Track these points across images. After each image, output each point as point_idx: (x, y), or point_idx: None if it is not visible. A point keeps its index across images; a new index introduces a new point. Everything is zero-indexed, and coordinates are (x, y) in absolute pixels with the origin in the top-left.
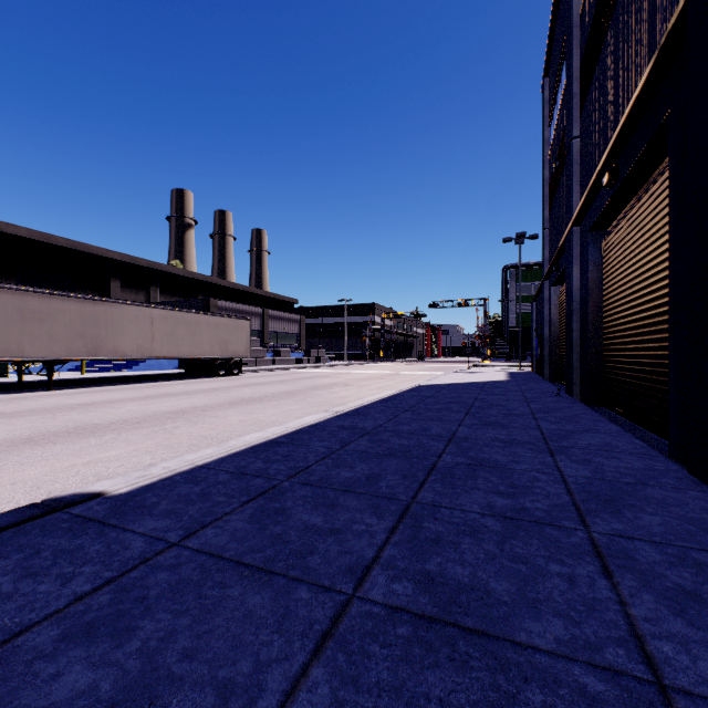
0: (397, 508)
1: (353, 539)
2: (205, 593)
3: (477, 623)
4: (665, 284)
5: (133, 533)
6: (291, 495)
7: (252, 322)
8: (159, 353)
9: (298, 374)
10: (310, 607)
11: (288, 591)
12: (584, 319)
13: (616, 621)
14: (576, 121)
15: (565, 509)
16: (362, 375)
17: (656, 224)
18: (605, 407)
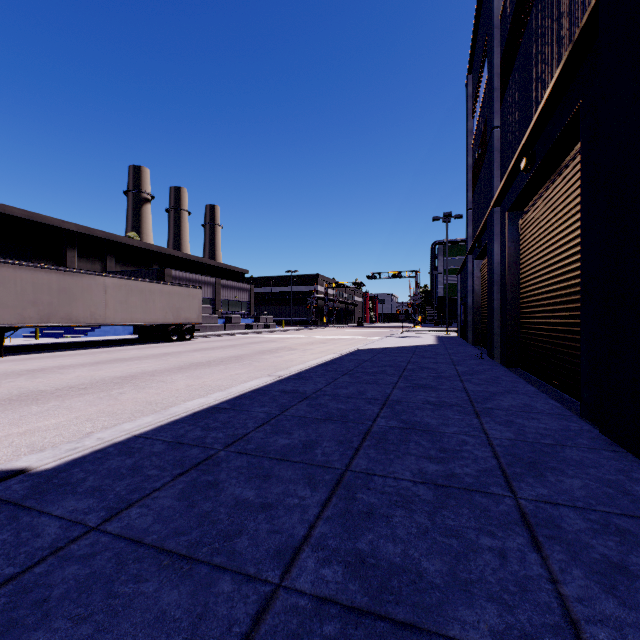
0: (331, 477)
1: (284, 515)
2: (115, 590)
3: (409, 614)
4: (576, 259)
5: (49, 517)
6: (226, 465)
7: (205, 291)
8: (113, 320)
9: (247, 339)
10: (231, 603)
11: (209, 583)
12: (504, 290)
13: (550, 603)
14: (497, 112)
15: (493, 474)
16: (306, 340)
17: (568, 204)
18: (522, 369)
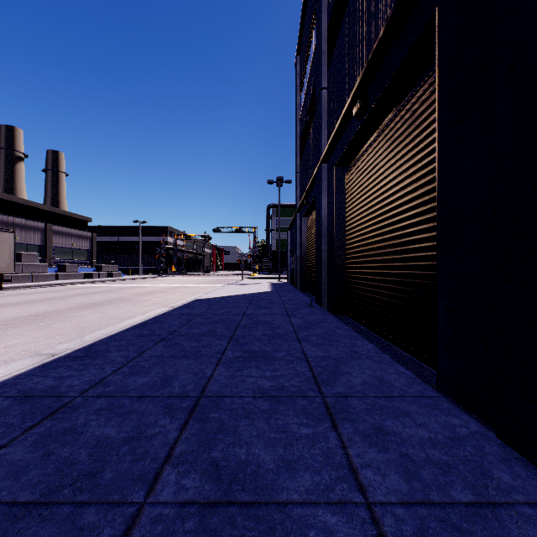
0: None
1: None
2: None
3: None
4: (413, 205)
5: None
6: None
7: (31, 236)
8: None
9: (78, 289)
10: None
11: None
12: (331, 241)
13: None
14: (325, 74)
15: None
16: (147, 289)
17: (402, 149)
18: (348, 316)
